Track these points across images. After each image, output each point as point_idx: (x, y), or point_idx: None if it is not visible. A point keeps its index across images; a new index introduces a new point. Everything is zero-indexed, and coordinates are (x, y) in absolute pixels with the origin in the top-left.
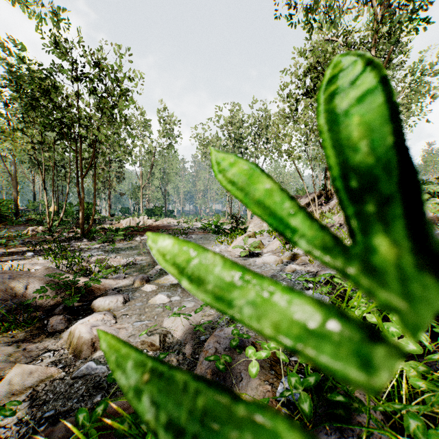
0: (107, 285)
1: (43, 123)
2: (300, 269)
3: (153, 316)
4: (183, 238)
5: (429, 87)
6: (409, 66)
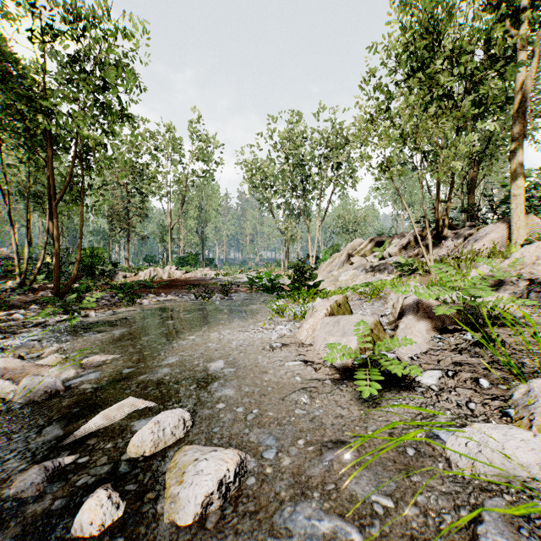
0: None
1: None
2: None
3: None
4: (218, 299)
5: None
6: None
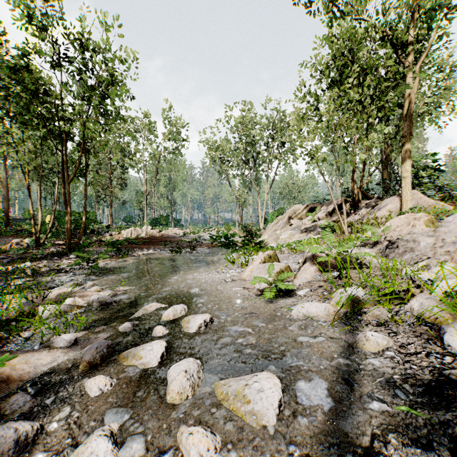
0: (29, 366)
1: (24, 119)
2: (386, 342)
3: None
4: (188, 253)
5: None
6: (438, 61)
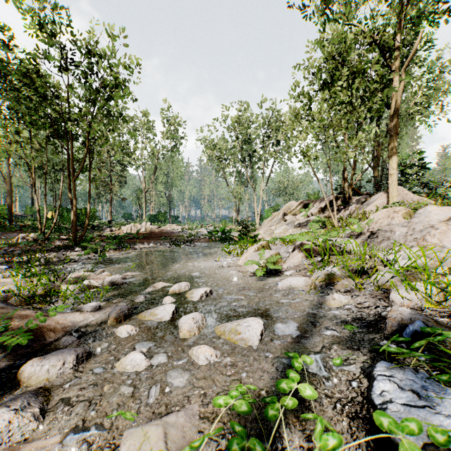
0: (68, 322)
1: (32, 119)
2: (348, 301)
3: (111, 411)
4: (186, 246)
5: (450, 84)
6: (429, 62)
